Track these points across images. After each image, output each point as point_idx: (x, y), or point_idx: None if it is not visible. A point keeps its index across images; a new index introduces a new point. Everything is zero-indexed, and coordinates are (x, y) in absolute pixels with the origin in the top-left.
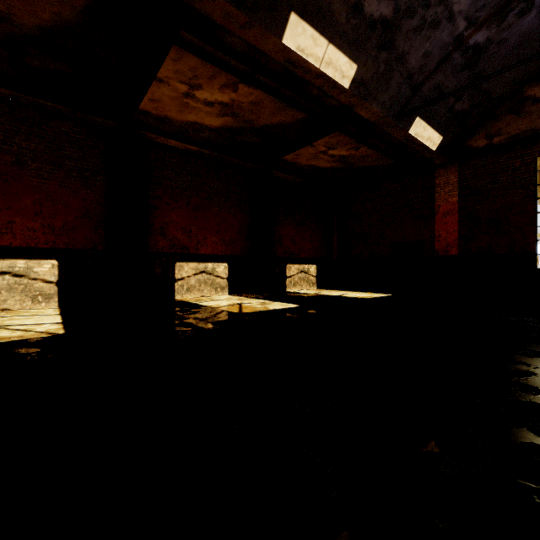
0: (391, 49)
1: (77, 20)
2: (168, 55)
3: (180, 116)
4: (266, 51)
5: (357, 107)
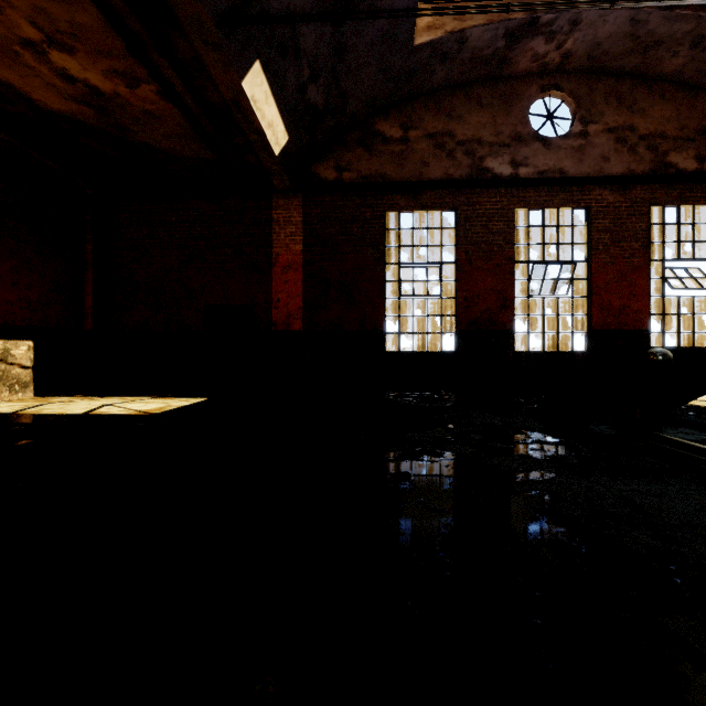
0: None
1: None
2: None
3: None
4: None
5: None
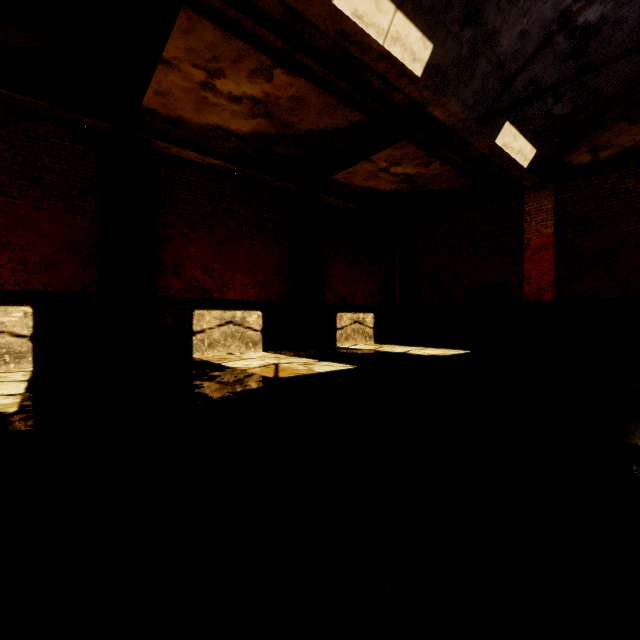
0: (478, 24)
1: None
2: (175, 23)
3: (198, 116)
4: (310, 16)
5: (431, 105)
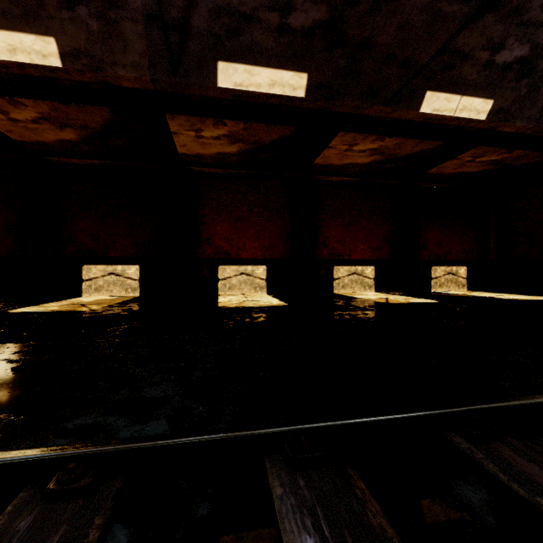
0: (533, 74)
1: (290, 134)
2: (337, 135)
3: (340, 162)
4: (407, 118)
5: (498, 127)
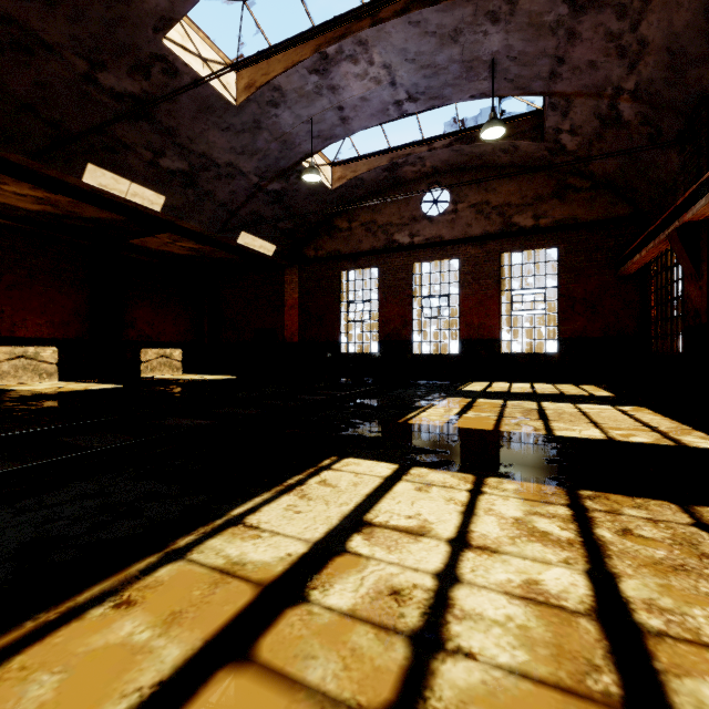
0: (197, 188)
1: None
2: None
3: None
4: (69, 182)
5: (177, 222)
